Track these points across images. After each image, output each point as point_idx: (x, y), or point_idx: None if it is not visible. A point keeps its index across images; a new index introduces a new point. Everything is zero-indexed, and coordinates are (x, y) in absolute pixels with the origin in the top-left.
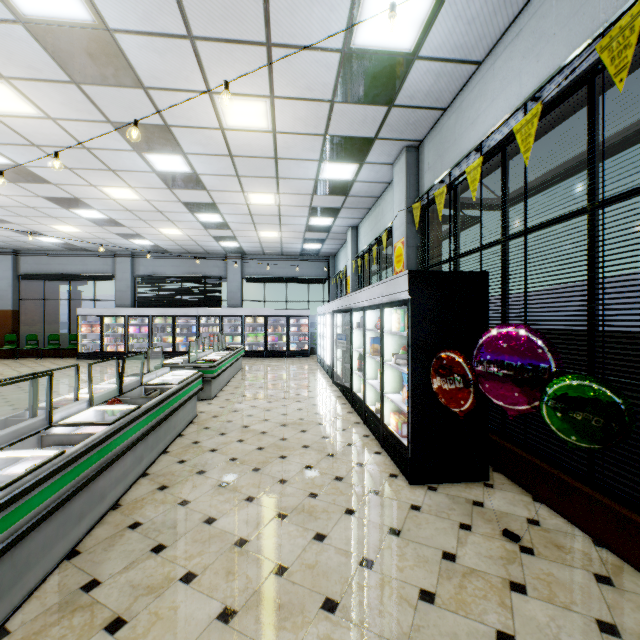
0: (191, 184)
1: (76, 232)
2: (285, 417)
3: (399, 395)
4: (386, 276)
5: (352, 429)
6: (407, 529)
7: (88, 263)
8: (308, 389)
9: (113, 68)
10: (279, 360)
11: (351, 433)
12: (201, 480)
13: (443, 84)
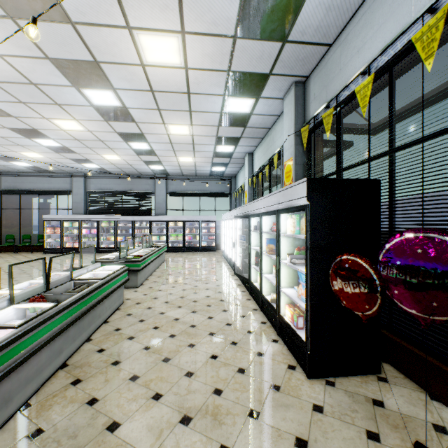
0: (122, 117)
1: (40, 158)
2: (195, 304)
3: (293, 290)
4: (276, 189)
5: (251, 316)
6: (314, 439)
7: (52, 182)
8: (215, 278)
9: (41, 1)
10: (194, 254)
11: (250, 320)
12: (114, 372)
13: (331, 18)
